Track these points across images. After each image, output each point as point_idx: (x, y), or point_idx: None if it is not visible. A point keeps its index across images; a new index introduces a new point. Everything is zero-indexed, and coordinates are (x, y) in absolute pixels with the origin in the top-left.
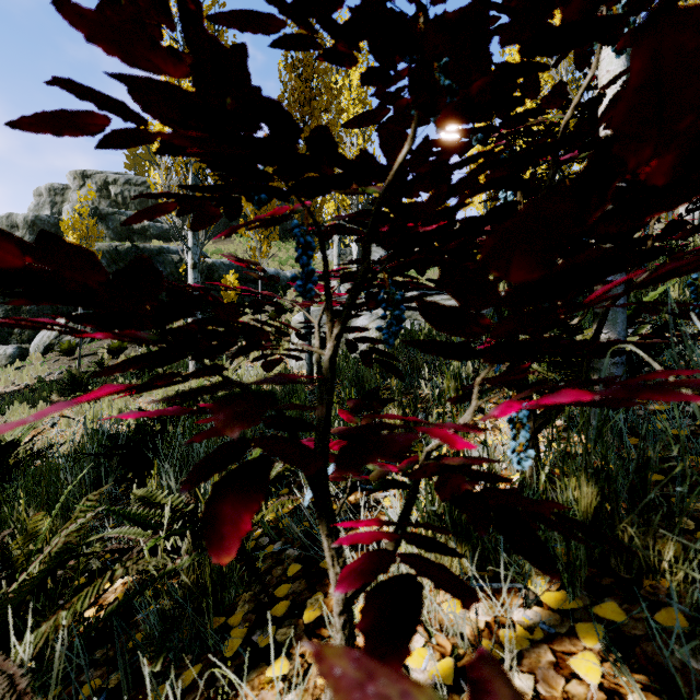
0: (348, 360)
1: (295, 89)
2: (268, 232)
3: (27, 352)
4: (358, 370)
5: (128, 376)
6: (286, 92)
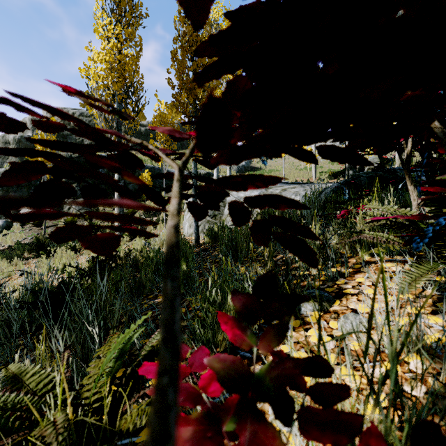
0: (224, 230)
1: (186, 33)
2: (169, 143)
3: (12, 224)
4: (232, 238)
5: (75, 240)
6: (179, 36)
